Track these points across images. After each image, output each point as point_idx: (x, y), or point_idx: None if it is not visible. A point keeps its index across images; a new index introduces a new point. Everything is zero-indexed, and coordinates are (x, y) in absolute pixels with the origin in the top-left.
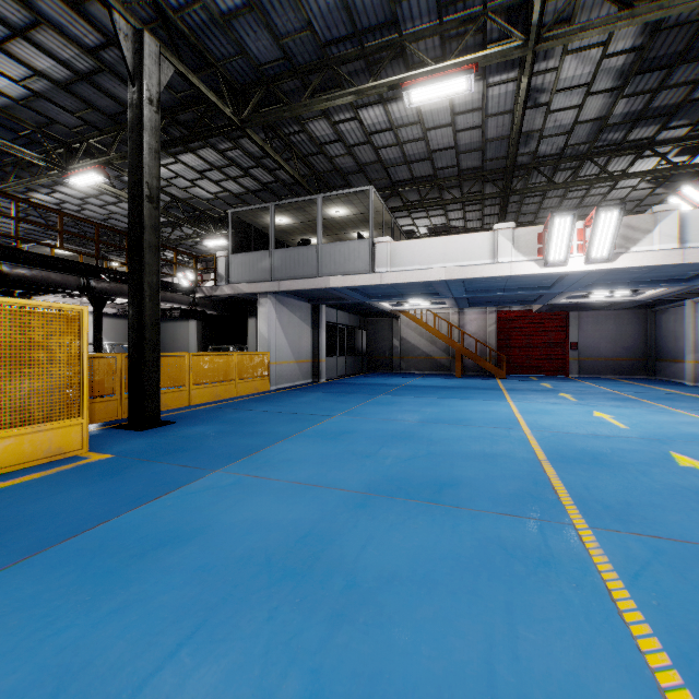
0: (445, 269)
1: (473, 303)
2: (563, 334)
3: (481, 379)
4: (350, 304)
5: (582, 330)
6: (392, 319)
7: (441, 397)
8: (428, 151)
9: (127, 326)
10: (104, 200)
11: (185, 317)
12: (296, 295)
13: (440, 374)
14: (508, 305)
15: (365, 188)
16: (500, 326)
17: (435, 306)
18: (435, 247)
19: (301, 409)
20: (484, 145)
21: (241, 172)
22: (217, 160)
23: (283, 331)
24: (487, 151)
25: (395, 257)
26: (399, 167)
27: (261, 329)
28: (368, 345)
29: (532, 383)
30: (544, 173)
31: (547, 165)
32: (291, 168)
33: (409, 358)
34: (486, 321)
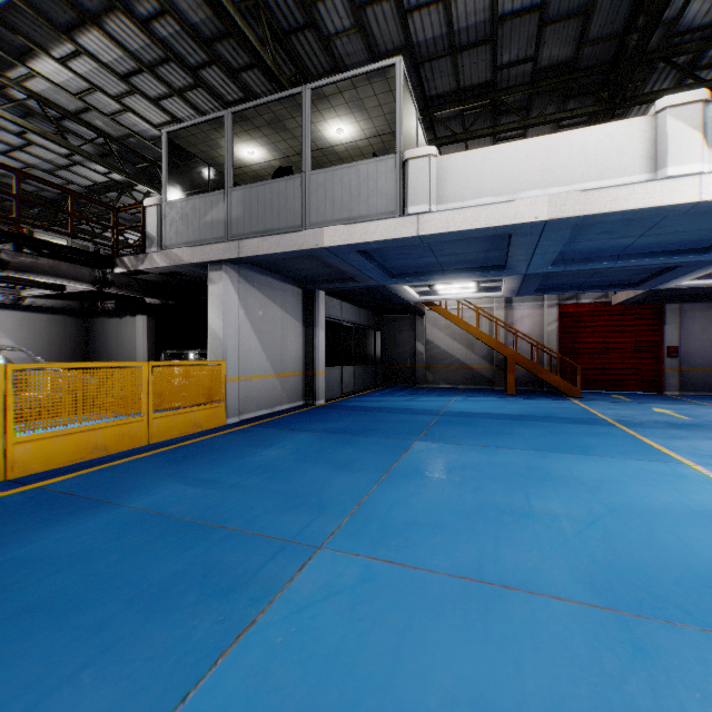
0: (546, 198)
1: (539, 288)
2: (654, 335)
3: (548, 399)
4: (359, 291)
5: (684, 329)
6: (415, 316)
7: (532, 446)
8: (493, 18)
9: (50, 323)
10: (5, 141)
11: (123, 310)
12: (276, 272)
13: (480, 389)
14: (592, 291)
15: (387, 62)
16: (563, 324)
17: (481, 294)
18: (524, 158)
19: (245, 498)
20: (593, 1)
21: (189, 76)
22: (143, 46)
23: (253, 327)
24: (593, 19)
25: (445, 183)
26: (438, 64)
27: (212, 322)
28: (383, 351)
29: (639, 409)
30: (668, 76)
31: (685, 52)
32: (256, 41)
33: (437, 368)
34: (544, 318)
